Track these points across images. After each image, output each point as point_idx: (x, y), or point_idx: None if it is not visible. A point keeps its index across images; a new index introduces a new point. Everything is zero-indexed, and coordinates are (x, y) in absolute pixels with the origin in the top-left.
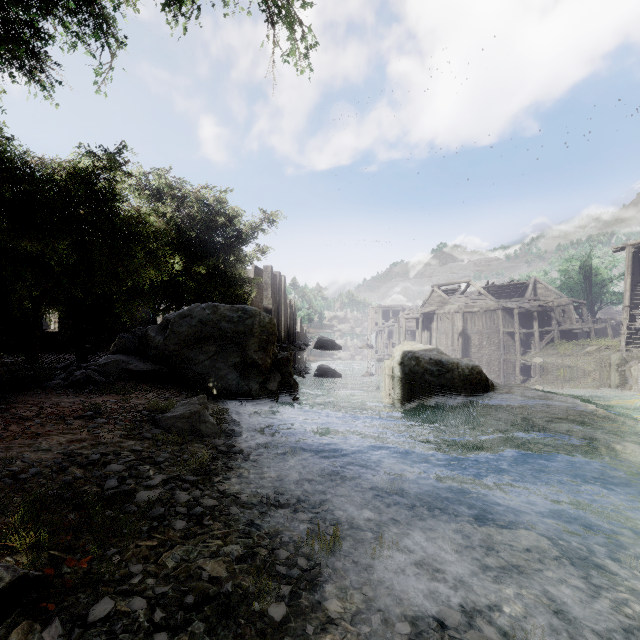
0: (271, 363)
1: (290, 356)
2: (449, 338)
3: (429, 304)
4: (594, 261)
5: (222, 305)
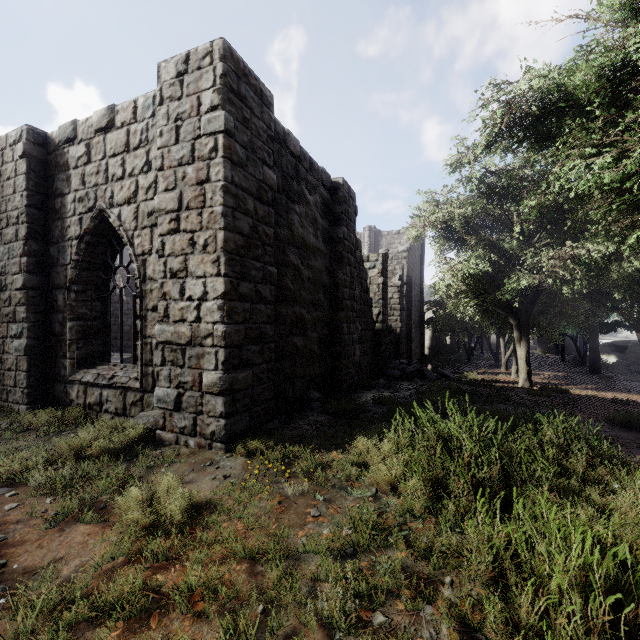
0: None
1: None
2: None
3: None
4: None
5: None
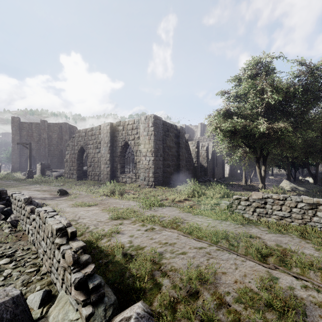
0: None
1: None
2: None
3: None
4: None
5: None
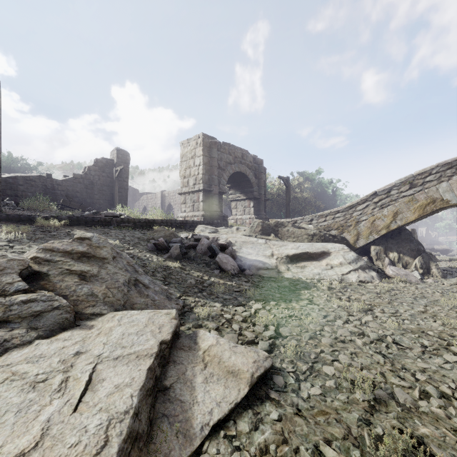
0: None
1: None
2: None
3: None
4: None
5: None
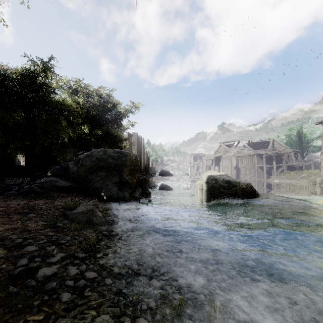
0: (136, 182)
1: (146, 178)
2: (229, 170)
3: (218, 152)
4: (304, 130)
5: (109, 149)
